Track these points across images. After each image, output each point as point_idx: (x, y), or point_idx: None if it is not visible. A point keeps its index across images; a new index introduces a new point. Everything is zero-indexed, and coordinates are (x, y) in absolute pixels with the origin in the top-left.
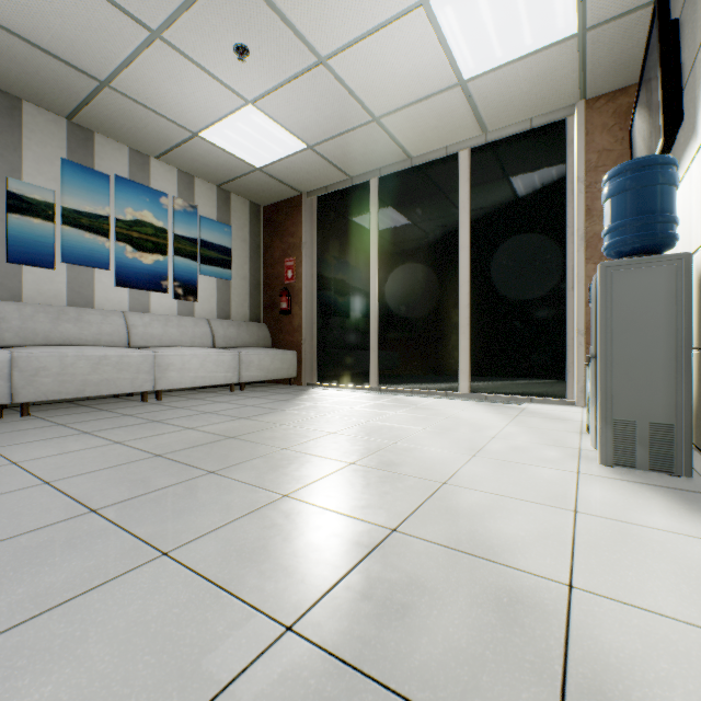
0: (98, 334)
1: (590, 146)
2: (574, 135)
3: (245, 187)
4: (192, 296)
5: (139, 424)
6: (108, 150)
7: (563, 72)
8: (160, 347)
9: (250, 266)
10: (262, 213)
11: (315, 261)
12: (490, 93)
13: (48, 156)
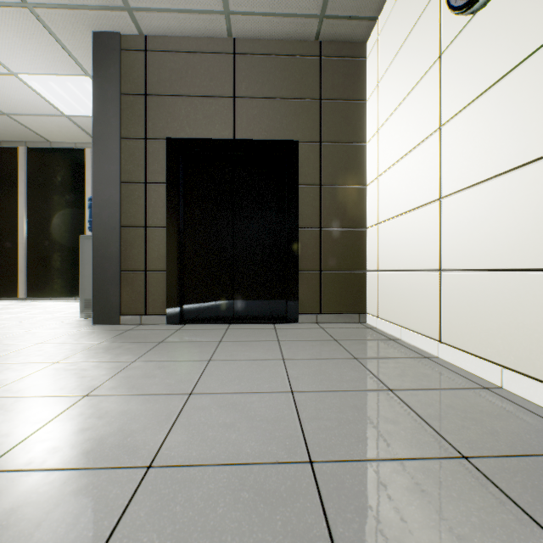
0: None
1: None
2: None
3: None
4: None
5: None
6: None
7: None
8: None
9: None
10: None
11: None
12: (89, 125)
13: None
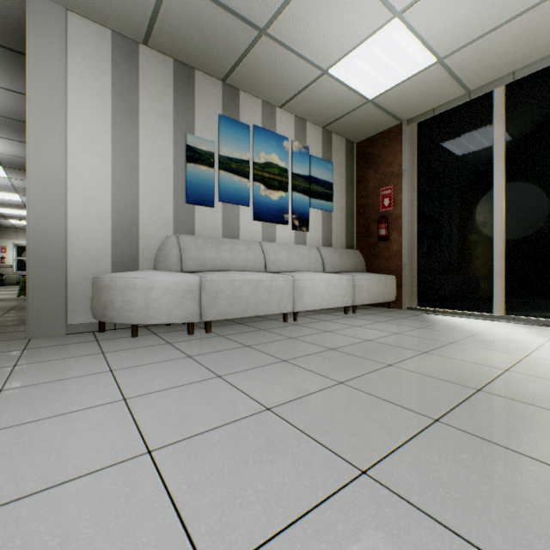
0: (244, 261)
1: None
2: None
3: (347, 125)
4: (304, 227)
5: (321, 352)
6: (248, 104)
7: None
8: (290, 272)
9: (345, 198)
10: (354, 149)
11: (415, 186)
12: None
13: (210, 113)
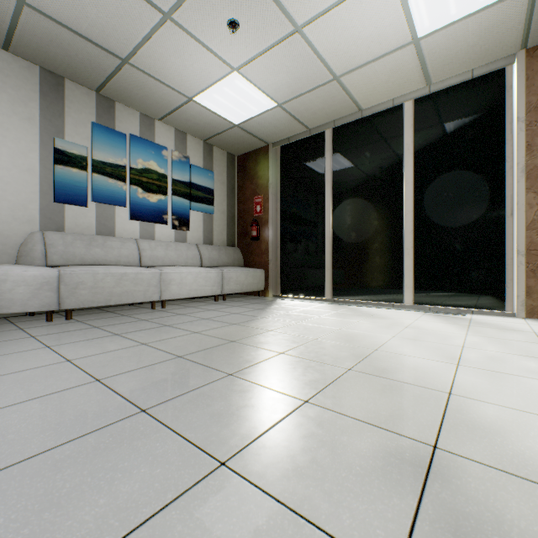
0: (118, 256)
1: (530, 89)
2: (513, 81)
3: (225, 141)
4: (185, 226)
5: (155, 328)
6: (125, 115)
7: (509, 24)
8: (163, 266)
9: (227, 203)
10: (236, 161)
11: (279, 197)
12: (439, 49)
13: (83, 120)
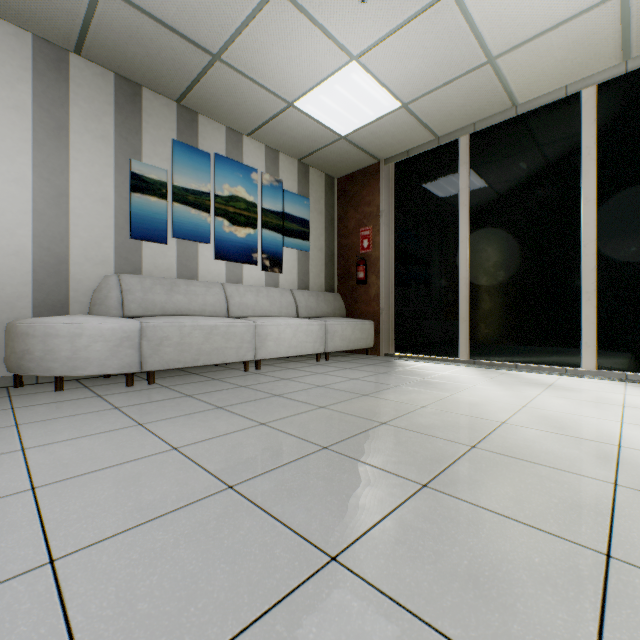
0: (203, 305)
1: None
2: None
3: (324, 159)
4: (277, 267)
5: (263, 398)
6: (209, 130)
7: None
8: (256, 317)
9: (325, 238)
10: (335, 185)
11: (393, 229)
12: None
13: (162, 138)
